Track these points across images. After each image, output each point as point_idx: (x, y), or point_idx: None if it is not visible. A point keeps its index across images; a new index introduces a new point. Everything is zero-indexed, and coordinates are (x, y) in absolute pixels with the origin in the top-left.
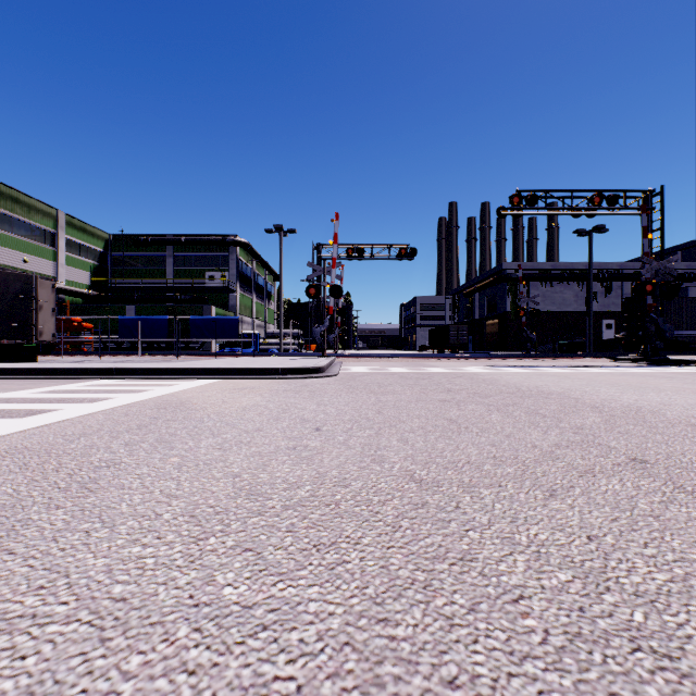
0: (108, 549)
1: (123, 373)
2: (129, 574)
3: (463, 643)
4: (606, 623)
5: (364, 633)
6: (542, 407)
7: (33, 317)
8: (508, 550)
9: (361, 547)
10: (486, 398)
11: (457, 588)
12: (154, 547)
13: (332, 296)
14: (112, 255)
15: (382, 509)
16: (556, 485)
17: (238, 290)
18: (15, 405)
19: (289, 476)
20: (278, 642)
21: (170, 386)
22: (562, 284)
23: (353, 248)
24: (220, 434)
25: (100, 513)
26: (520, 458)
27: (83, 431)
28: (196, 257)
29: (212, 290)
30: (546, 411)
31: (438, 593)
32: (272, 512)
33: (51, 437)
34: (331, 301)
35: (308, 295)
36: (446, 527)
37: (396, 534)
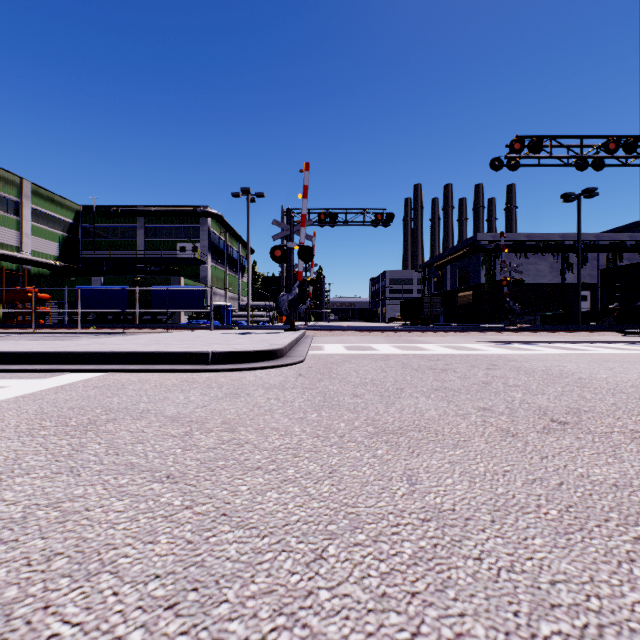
0: None
1: None
2: None
3: None
4: None
5: None
6: None
7: None
8: None
9: None
10: None
11: None
12: None
13: (301, 259)
14: (83, 226)
15: None
16: None
17: (210, 262)
18: None
19: None
20: None
21: None
22: (537, 255)
23: (326, 213)
24: None
25: None
26: None
27: None
28: (167, 228)
29: (183, 262)
30: None
31: None
32: None
33: None
34: (300, 265)
35: (273, 258)
36: None
37: None
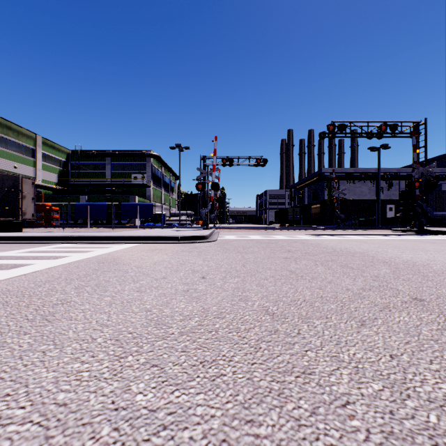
0: (57, 365)
1: (77, 239)
2: (70, 384)
3: (308, 440)
4: (410, 424)
5: (237, 432)
6: (350, 262)
7: (19, 203)
8: (336, 366)
9: (233, 363)
10: (313, 256)
11: (301, 396)
12: (89, 363)
13: (212, 189)
14: (71, 163)
15: (247, 335)
16: (364, 317)
17: (152, 186)
18: (5, 260)
19: (184, 311)
20: (174, 439)
21: (107, 248)
22: (361, 182)
23: (226, 159)
24: (138, 281)
25: (54, 338)
26: (339, 298)
27: (48, 278)
28: (125, 164)
29: (136, 186)
30: (353, 265)
31: (289, 399)
32: (172, 337)
33: (26, 283)
34: (212, 193)
35: (197, 189)
36: (292, 348)
37: (257, 353)
